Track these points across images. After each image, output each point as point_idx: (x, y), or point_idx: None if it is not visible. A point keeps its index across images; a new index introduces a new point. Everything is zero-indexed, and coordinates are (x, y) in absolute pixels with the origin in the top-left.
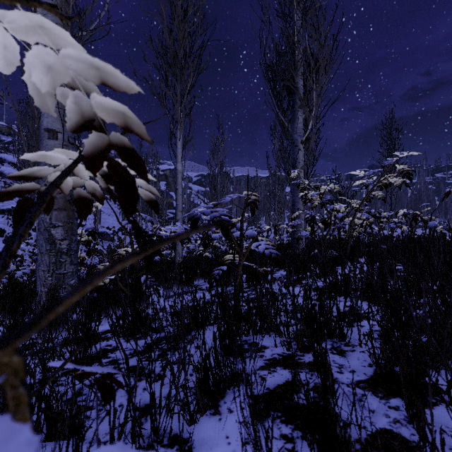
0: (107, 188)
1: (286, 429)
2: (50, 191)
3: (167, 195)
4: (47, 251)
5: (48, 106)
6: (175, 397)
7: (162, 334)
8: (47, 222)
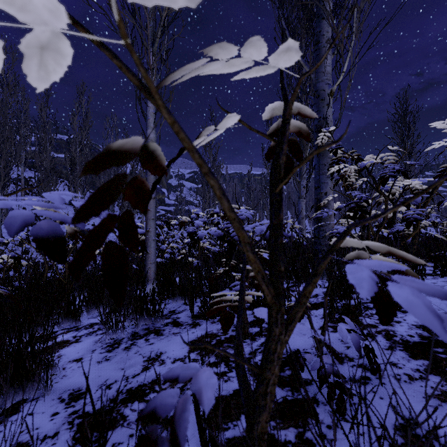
0: None
1: None
2: None
3: (158, 191)
4: None
5: None
6: None
7: None
8: None
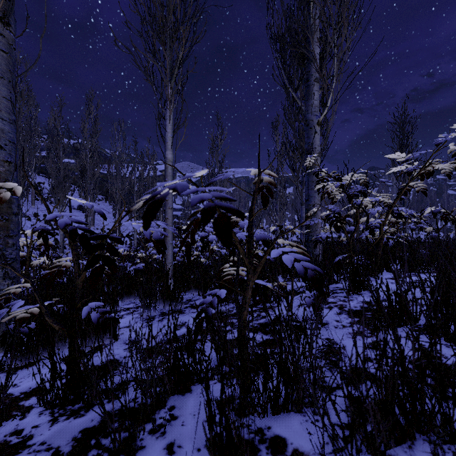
0: None
1: None
2: None
3: None
4: None
5: None
6: None
7: (117, 403)
8: None
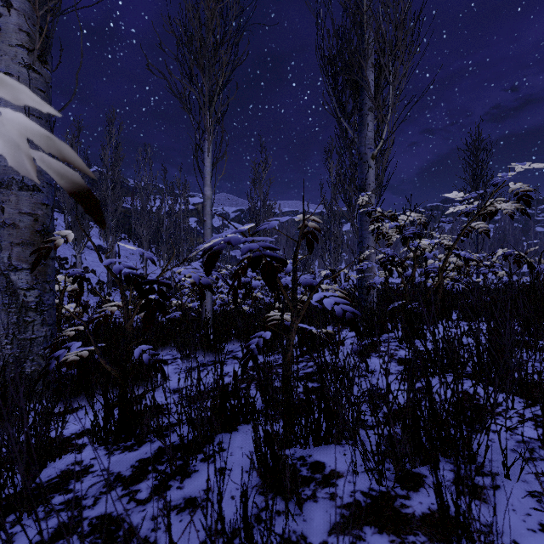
0: None
1: None
2: None
3: (198, 234)
4: (5, 305)
5: None
6: None
7: (167, 440)
8: (5, 262)
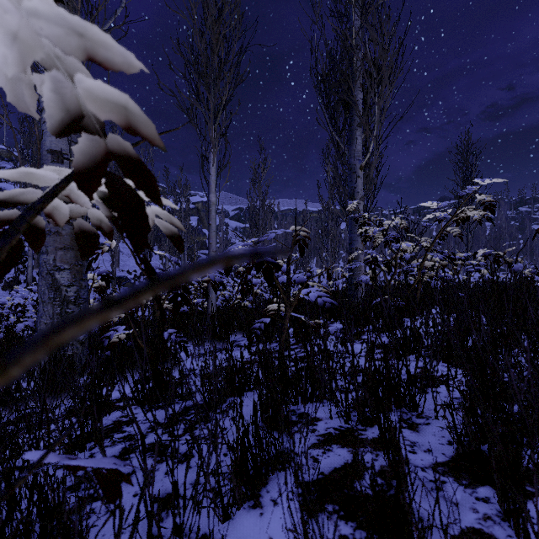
0: (111, 216)
1: (346, 528)
2: (27, 218)
3: (198, 232)
4: (50, 299)
5: (26, 103)
6: (204, 487)
7: (190, 402)
8: (50, 264)
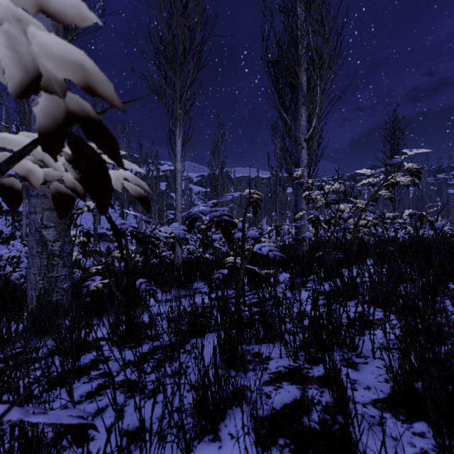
0: (79, 178)
1: None
2: None
3: (167, 196)
4: (38, 253)
5: None
6: (168, 424)
7: (158, 342)
8: (38, 222)
